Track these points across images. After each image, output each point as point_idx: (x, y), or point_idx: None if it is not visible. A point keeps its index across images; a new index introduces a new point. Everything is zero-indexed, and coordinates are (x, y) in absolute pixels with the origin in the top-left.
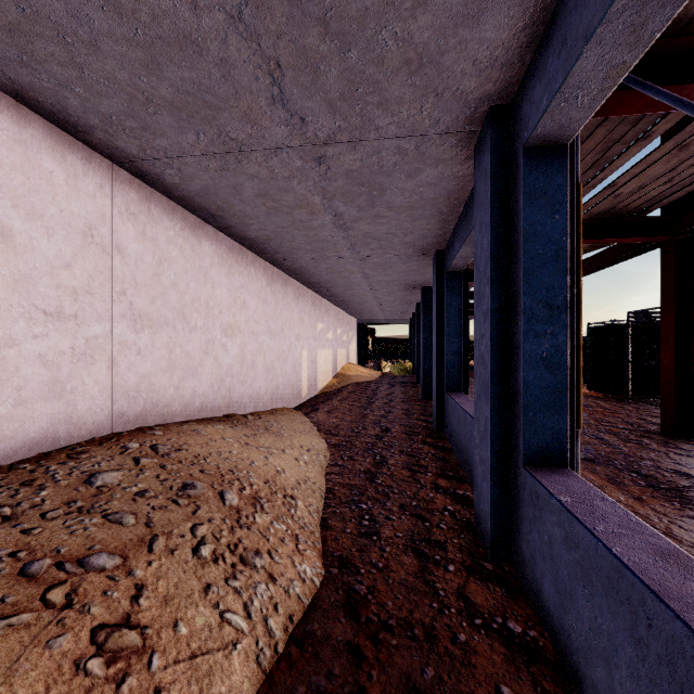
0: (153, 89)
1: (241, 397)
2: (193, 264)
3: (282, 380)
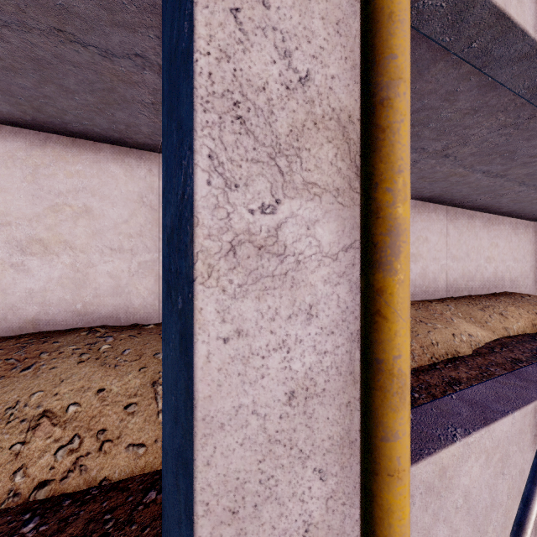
0: None
1: None
2: (526, 238)
3: None
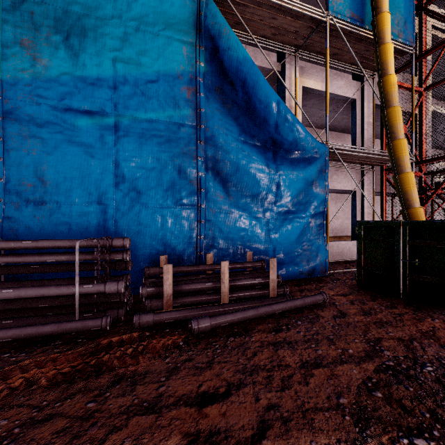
0: None
1: None
2: None
3: None
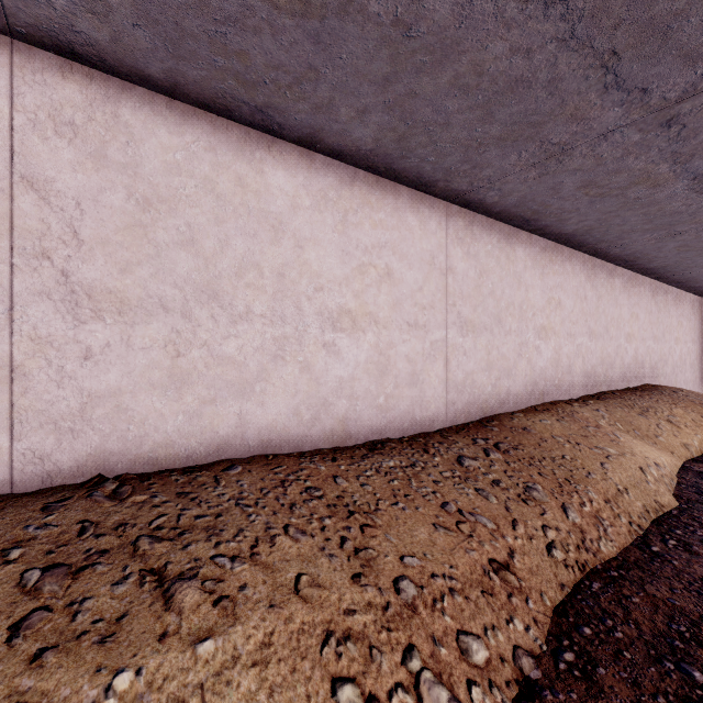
0: (701, 265)
1: (680, 380)
2: (665, 309)
3: (697, 374)
